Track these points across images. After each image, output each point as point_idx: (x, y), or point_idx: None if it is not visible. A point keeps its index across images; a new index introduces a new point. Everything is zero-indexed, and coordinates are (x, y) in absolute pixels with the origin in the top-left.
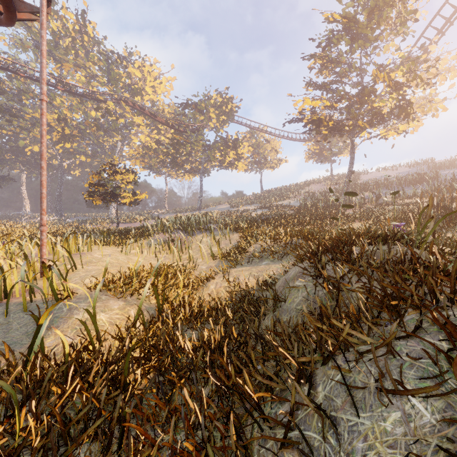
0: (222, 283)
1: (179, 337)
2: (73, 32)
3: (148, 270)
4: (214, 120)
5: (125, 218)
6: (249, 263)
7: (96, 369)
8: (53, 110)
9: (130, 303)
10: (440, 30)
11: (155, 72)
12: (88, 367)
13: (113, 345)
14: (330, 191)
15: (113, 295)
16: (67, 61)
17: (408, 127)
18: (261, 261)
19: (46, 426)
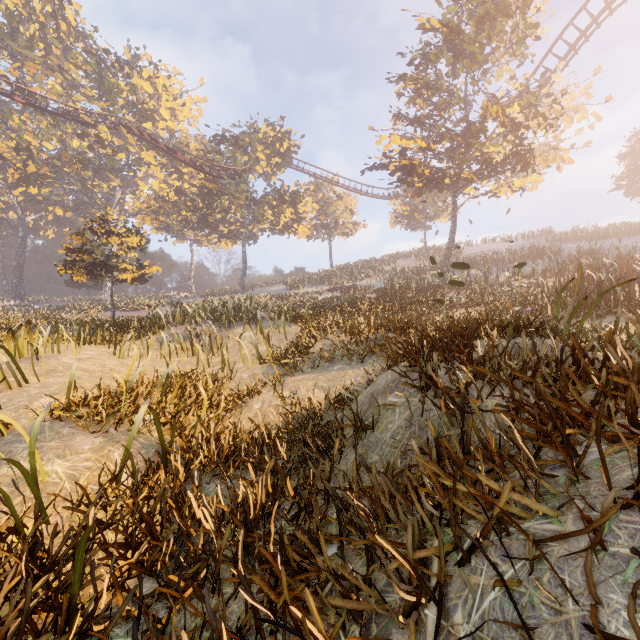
0: (272, 400)
1: (192, 500)
2: (43, 15)
3: (153, 382)
4: (263, 162)
5: (126, 304)
6: (314, 368)
7: (13, 583)
8: (8, 133)
9: (114, 439)
10: (562, 59)
11: (175, 88)
12: None
13: (72, 519)
14: (432, 262)
15: (83, 427)
16: (32, 59)
17: (525, 183)
18: (332, 365)
19: None
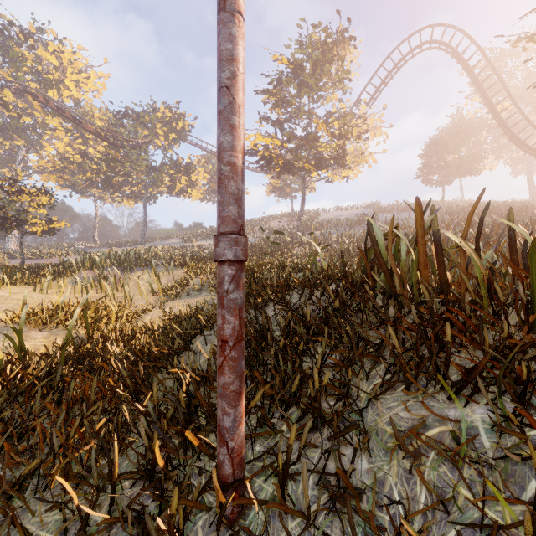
0: (158, 314)
1: (109, 346)
2: None
3: (75, 305)
4: (162, 137)
5: (33, 253)
6: (189, 296)
7: (32, 368)
8: None
9: (55, 334)
10: (377, 88)
11: (79, 62)
12: (24, 366)
13: (41, 364)
14: (263, 230)
15: (34, 328)
16: None
17: (349, 173)
18: (200, 294)
19: (1, 389)
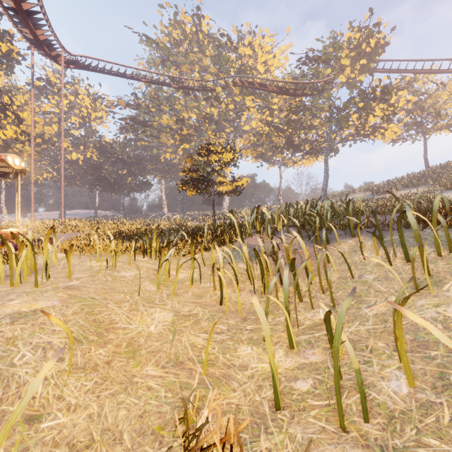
0: None
1: None
2: (191, 35)
3: None
4: (347, 69)
5: None
6: None
7: None
8: (174, 114)
9: None
10: None
11: (267, 46)
12: None
13: None
14: None
15: None
16: (184, 64)
17: None
18: None
19: None
